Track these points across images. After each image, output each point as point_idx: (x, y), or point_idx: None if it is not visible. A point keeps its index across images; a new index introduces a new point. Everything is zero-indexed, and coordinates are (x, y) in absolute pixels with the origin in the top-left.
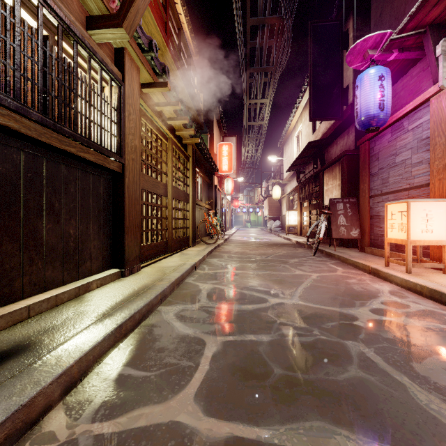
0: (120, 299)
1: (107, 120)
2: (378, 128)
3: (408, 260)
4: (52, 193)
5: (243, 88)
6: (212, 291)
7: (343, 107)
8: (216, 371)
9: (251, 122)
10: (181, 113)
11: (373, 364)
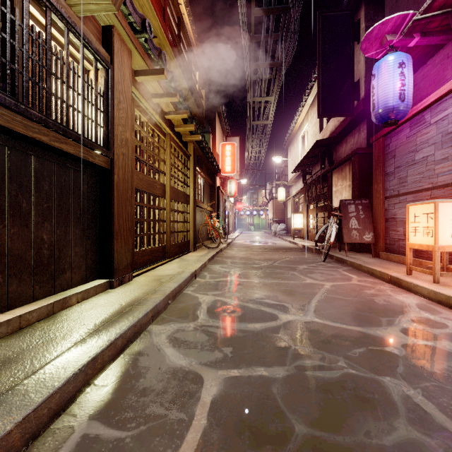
0: (101, 318)
1: (91, 106)
2: (397, 121)
3: (436, 269)
4: (18, 190)
5: (247, 84)
6: (213, 305)
7: (354, 103)
8: (216, 430)
9: (255, 122)
10: (180, 107)
11: (426, 416)
